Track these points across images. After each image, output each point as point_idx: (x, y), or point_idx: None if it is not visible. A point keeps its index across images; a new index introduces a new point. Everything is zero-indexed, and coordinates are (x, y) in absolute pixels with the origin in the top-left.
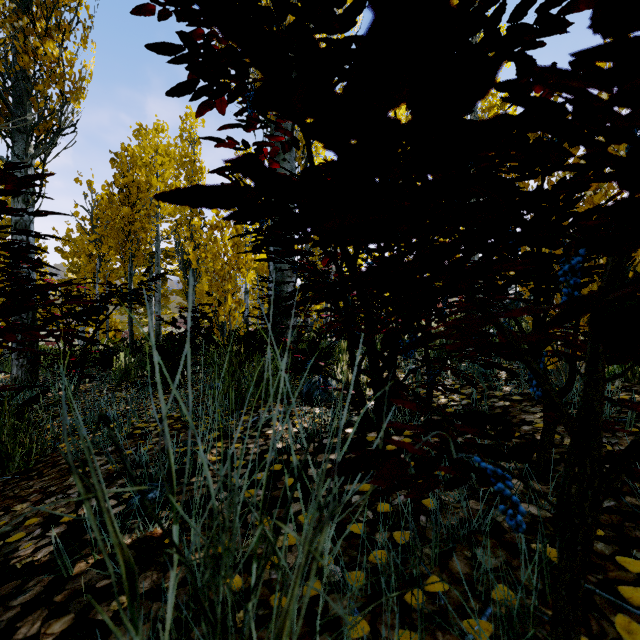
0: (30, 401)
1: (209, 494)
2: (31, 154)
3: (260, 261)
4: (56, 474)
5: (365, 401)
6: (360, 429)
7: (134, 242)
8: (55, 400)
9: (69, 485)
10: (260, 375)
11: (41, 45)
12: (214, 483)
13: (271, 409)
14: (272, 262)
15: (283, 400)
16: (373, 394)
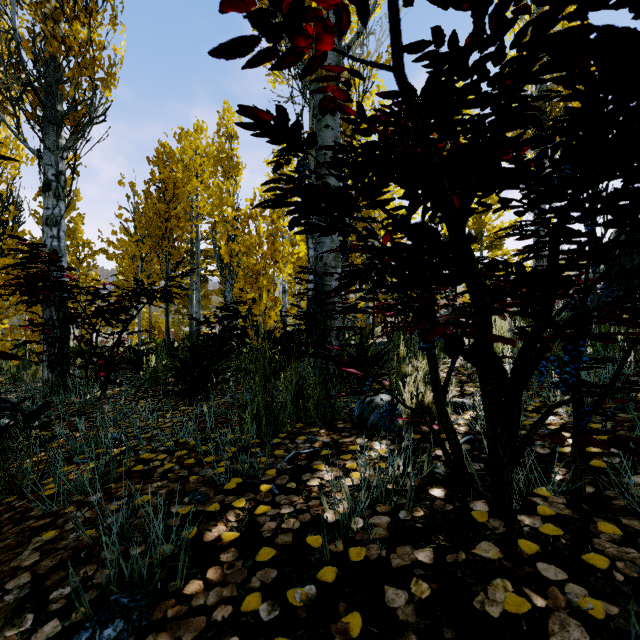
0: (28, 416)
1: (207, 638)
2: (62, 146)
3: (299, 233)
4: (13, 539)
5: (459, 445)
6: (453, 491)
7: (170, 240)
8: (75, 408)
9: (16, 568)
10: (298, 389)
11: (71, 31)
12: (220, 604)
13: (313, 438)
14: (311, 257)
15: (328, 424)
16: (488, 445)
